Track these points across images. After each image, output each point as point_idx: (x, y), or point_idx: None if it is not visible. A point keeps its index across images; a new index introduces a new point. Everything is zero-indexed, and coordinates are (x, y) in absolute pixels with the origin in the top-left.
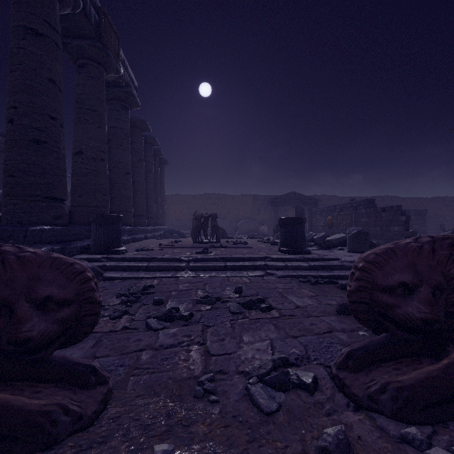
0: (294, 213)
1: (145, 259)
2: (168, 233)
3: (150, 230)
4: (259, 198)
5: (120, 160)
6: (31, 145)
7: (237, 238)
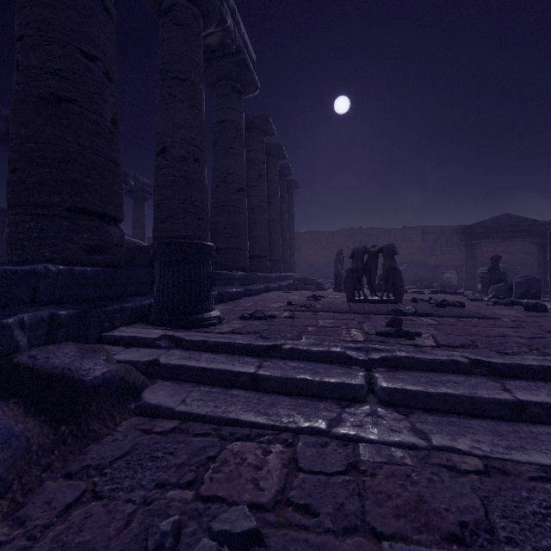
0: (495, 253)
1: (251, 350)
2: (300, 283)
3: (273, 278)
4: (433, 230)
5: (229, 170)
6: (43, 106)
7: (413, 292)
